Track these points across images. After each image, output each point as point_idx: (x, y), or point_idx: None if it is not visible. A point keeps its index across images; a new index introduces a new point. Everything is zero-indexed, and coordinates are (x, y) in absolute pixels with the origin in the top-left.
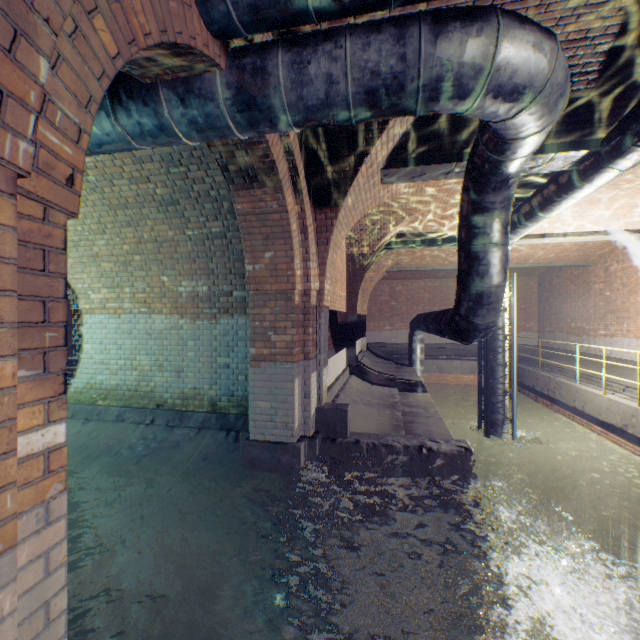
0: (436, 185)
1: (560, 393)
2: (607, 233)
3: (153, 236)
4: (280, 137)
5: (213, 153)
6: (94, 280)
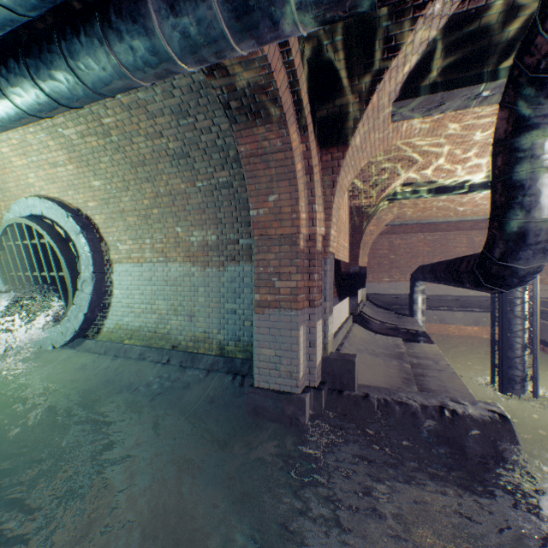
0: (451, 123)
1: None
2: None
3: (168, 190)
4: (283, 64)
5: (214, 88)
6: (121, 233)
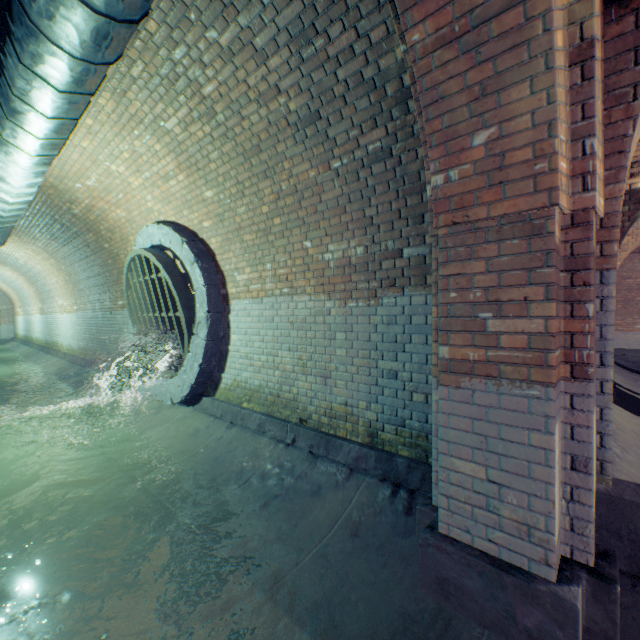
0: None
1: None
2: None
3: (291, 184)
4: None
5: None
6: (238, 258)
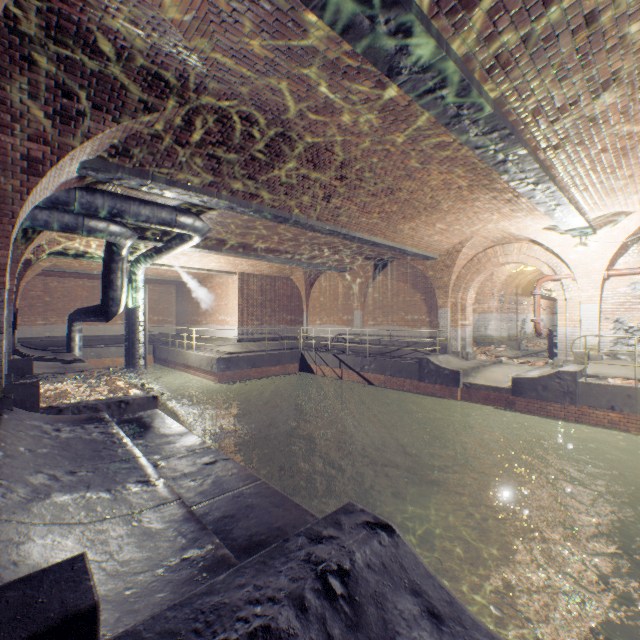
0: None
1: (179, 358)
2: (195, 269)
3: None
4: None
5: None
6: None
